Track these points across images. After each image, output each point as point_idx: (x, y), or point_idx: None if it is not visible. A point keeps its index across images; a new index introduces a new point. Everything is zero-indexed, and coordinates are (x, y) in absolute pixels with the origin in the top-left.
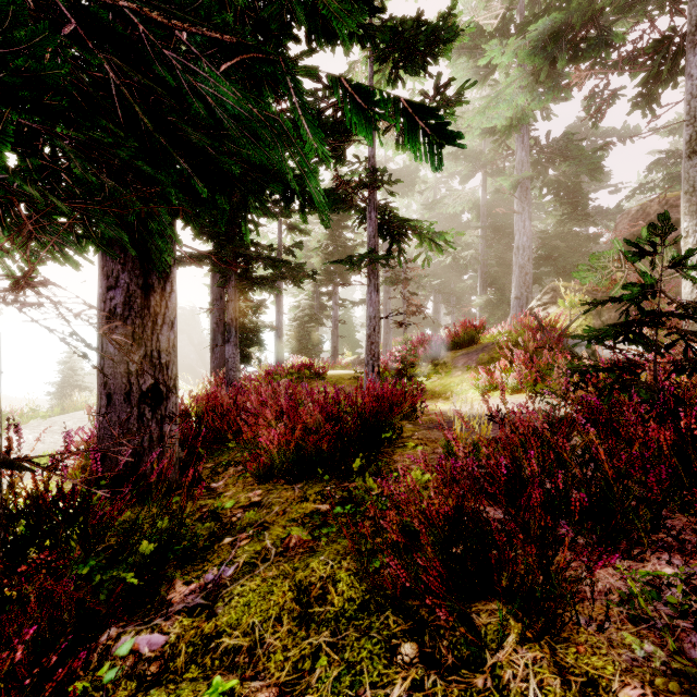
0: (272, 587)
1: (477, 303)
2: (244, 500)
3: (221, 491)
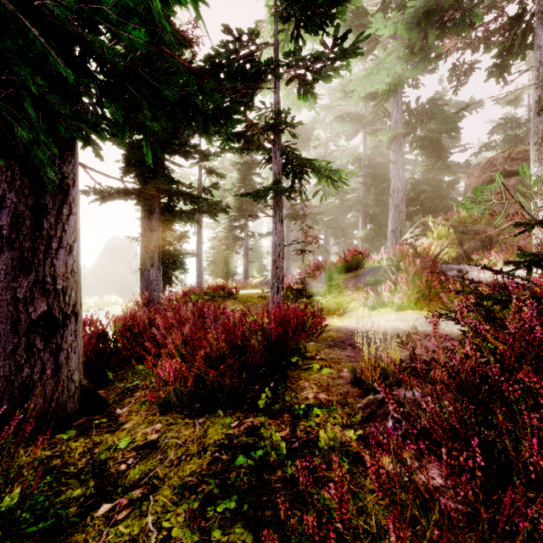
0: None
1: (359, 235)
2: (140, 438)
3: (123, 421)
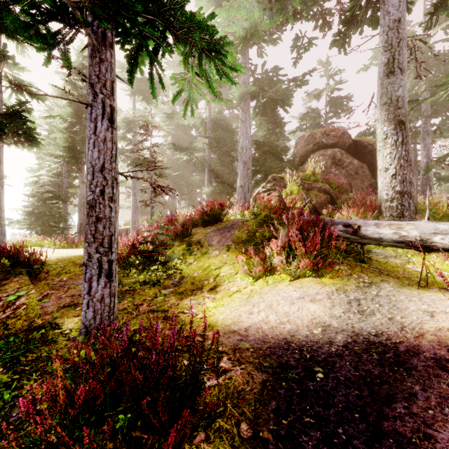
0: None
1: (206, 192)
2: None
3: None
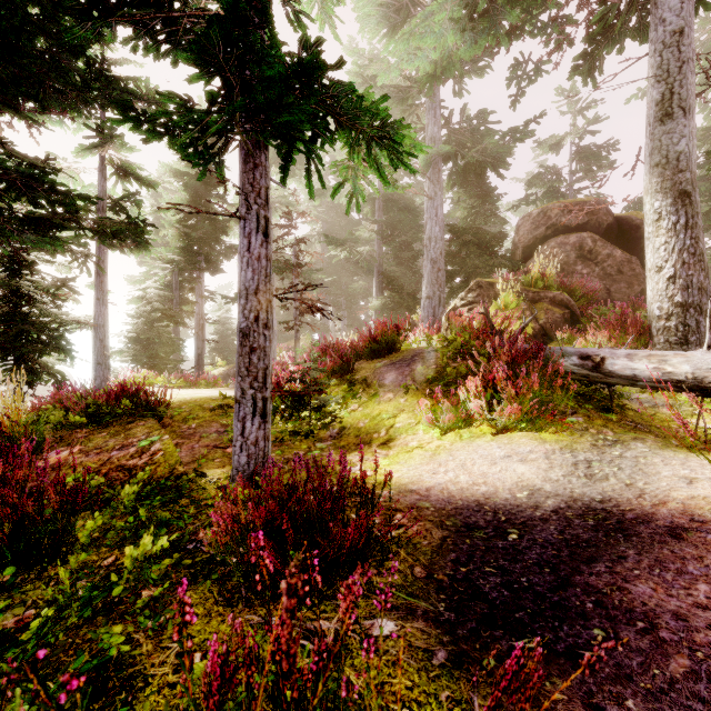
0: None
1: (374, 305)
2: None
3: None
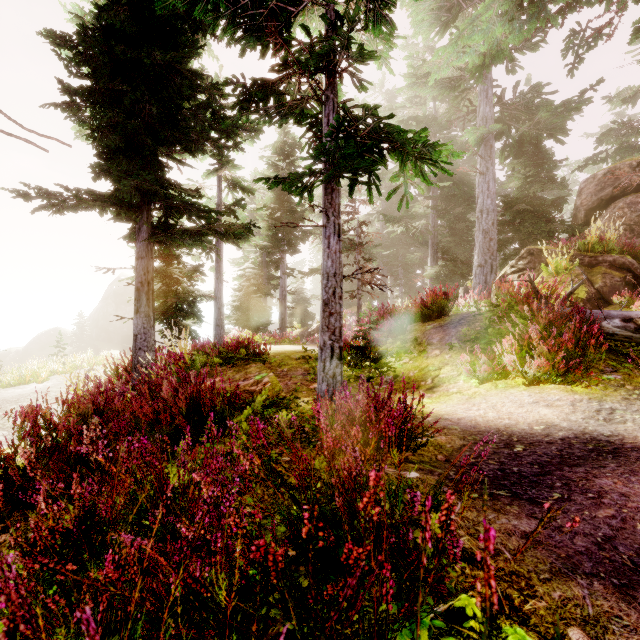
0: None
1: (428, 274)
2: None
3: None
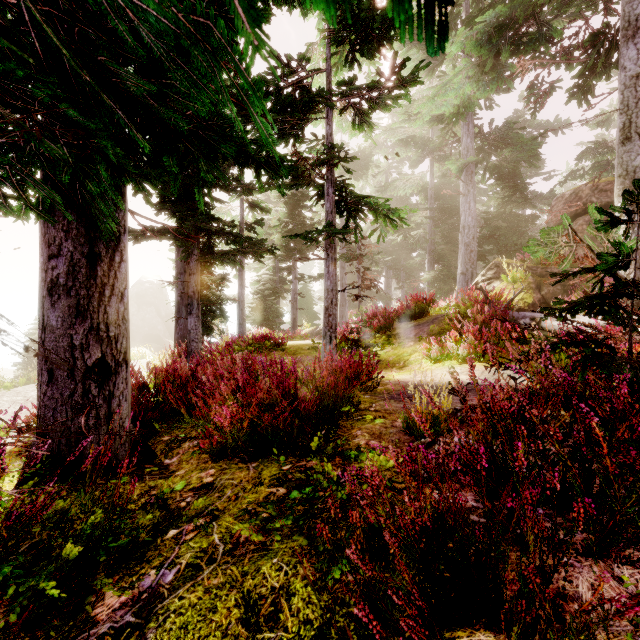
0: (216, 602)
1: (425, 278)
2: (195, 481)
3: (174, 469)
